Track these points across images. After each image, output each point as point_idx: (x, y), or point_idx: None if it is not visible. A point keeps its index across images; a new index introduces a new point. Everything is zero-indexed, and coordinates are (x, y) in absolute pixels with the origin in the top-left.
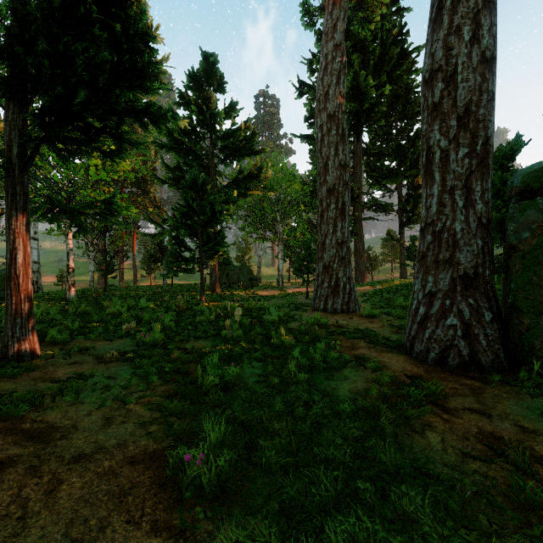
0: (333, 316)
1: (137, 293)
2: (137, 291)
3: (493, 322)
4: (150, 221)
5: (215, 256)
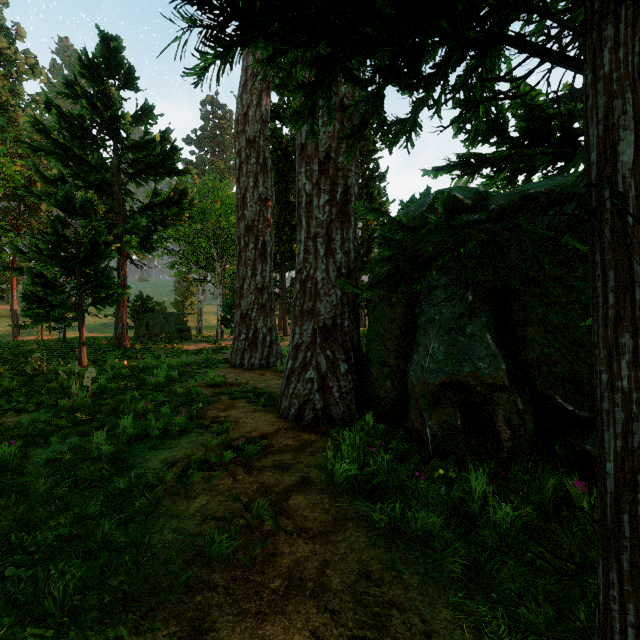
0: (244, 373)
1: None
2: None
3: (348, 374)
4: (16, 250)
5: (105, 301)
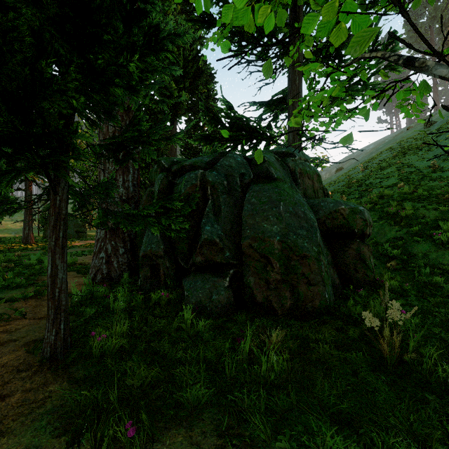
0: None
1: None
2: None
3: (124, 254)
4: None
5: (6, 212)
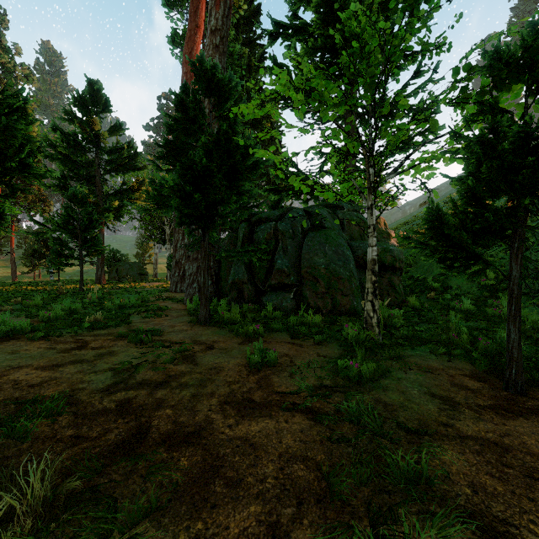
0: (176, 294)
1: (18, 286)
2: (18, 284)
3: (211, 285)
4: (33, 221)
5: (95, 254)
